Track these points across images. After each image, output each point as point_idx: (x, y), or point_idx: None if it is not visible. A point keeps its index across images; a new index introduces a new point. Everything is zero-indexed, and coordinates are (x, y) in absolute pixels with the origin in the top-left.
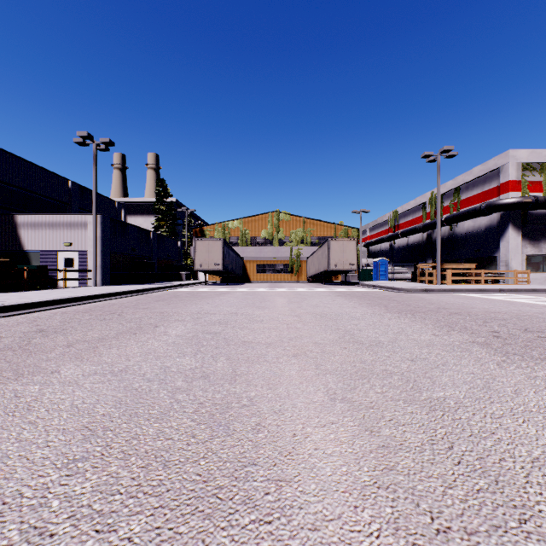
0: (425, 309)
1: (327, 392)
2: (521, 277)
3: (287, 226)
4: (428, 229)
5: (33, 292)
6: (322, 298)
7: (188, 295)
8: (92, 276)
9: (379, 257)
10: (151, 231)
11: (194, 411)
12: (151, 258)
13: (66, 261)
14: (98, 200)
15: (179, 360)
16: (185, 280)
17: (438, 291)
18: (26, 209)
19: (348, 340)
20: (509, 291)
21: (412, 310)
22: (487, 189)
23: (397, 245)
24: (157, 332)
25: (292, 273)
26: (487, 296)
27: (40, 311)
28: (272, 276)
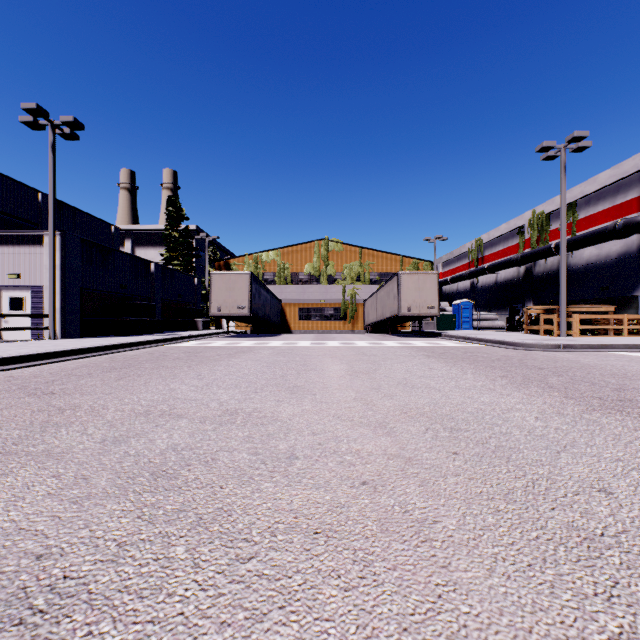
0: None
1: None
2: None
3: (338, 258)
4: (529, 260)
5: None
6: (404, 361)
7: (181, 355)
8: (50, 324)
9: (455, 299)
10: (152, 262)
11: None
12: (152, 300)
13: (12, 302)
14: (85, 222)
15: None
16: (202, 329)
17: (581, 347)
18: None
19: None
20: None
21: (635, 402)
22: (621, 202)
23: (481, 283)
24: None
25: (345, 320)
26: None
27: None
28: (319, 324)
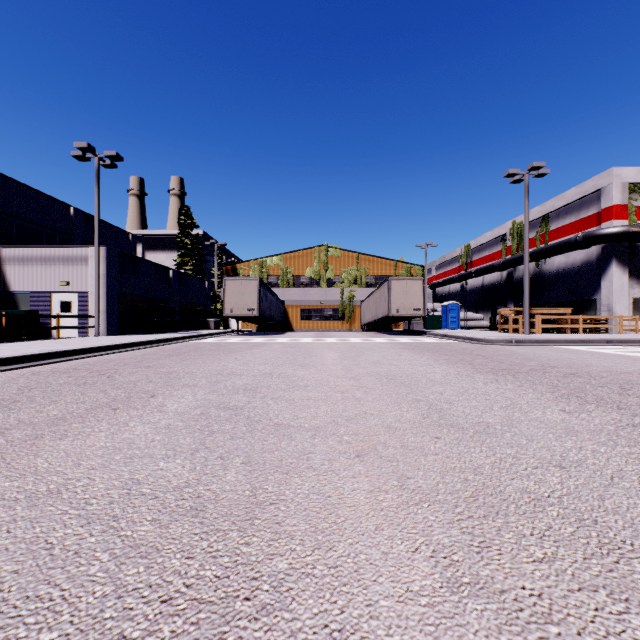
0: (525, 367)
1: (434, 557)
2: (628, 325)
3: (337, 263)
4: (509, 266)
5: (12, 344)
6: (383, 351)
7: (212, 348)
8: (95, 324)
9: (447, 300)
10: (171, 269)
11: (144, 634)
12: (171, 302)
13: (62, 305)
14: (107, 232)
15: (163, 465)
16: (213, 328)
17: (530, 342)
18: (16, 241)
19: (438, 422)
20: (619, 342)
21: (510, 370)
22: (584, 217)
23: (469, 286)
24: (149, 406)
25: (343, 320)
26: (594, 349)
27: (4, 371)
28: (319, 324)
